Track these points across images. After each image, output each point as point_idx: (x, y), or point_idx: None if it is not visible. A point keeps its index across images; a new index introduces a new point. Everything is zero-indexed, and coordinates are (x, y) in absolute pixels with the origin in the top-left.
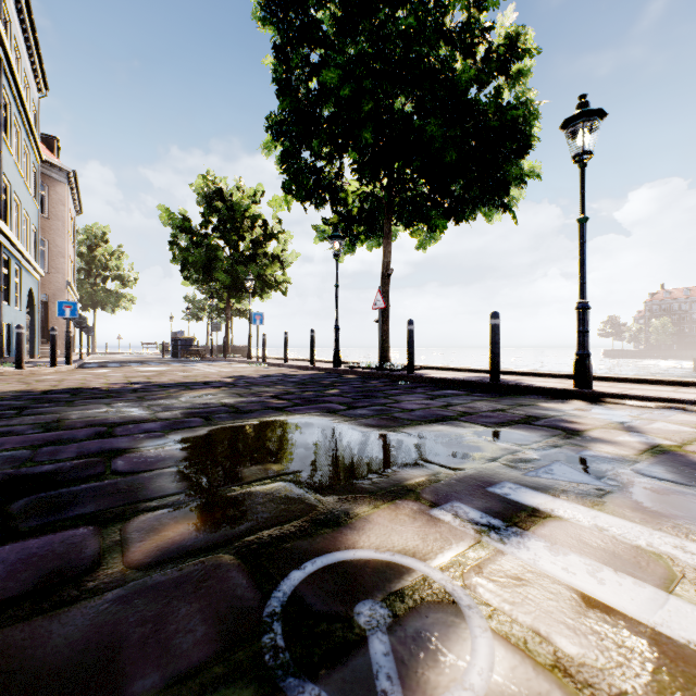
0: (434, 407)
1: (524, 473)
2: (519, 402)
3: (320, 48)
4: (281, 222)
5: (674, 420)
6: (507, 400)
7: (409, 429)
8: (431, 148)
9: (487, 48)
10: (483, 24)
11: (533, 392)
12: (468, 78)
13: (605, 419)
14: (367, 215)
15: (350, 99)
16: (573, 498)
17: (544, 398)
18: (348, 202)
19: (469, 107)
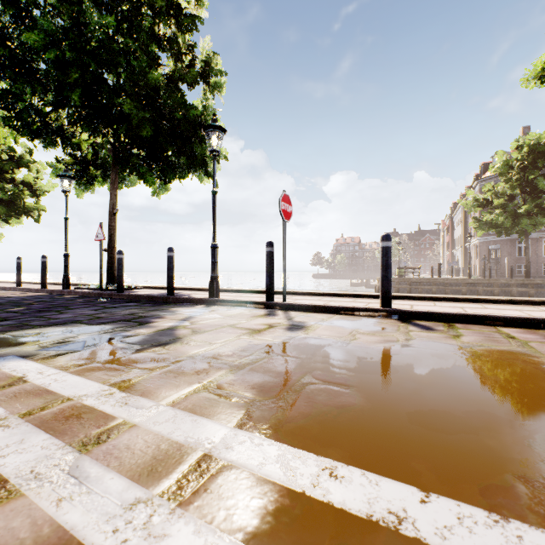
0: (84, 315)
1: (40, 349)
2: (160, 308)
3: (36, 8)
4: (32, 151)
5: (226, 312)
6: (155, 307)
7: (19, 331)
8: (132, 121)
9: (191, 59)
10: (188, 41)
11: (186, 301)
12: (156, 79)
13: (188, 314)
14: (102, 162)
15: (58, 63)
16: (38, 358)
17: (185, 305)
18: (82, 148)
19: (155, 99)
